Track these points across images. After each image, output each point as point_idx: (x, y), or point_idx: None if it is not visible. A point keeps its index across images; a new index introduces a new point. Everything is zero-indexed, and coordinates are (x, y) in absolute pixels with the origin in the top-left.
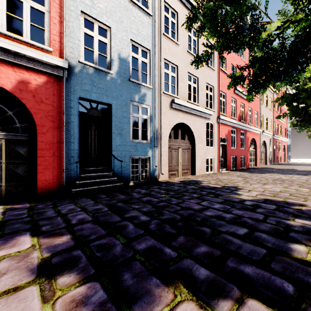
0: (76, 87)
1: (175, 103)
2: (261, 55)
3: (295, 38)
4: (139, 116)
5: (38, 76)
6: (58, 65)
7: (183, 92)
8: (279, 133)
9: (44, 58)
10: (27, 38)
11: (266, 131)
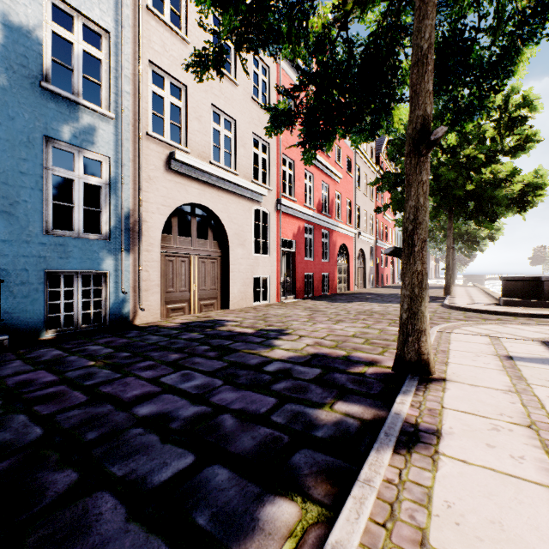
0: None
1: (179, 161)
2: (317, 70)
3: (369, 42)
4: (77, 177)
5: None
6: None
7: (201, 141)
8: (385, 238)
9: None
10: None
11: (365, 234)
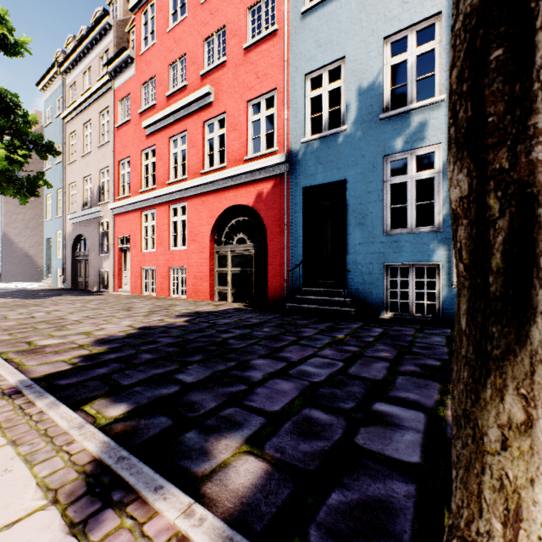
0: (299, 177)
1: None
2: None
3: None
4: (409, 178)
5: (268, 183)
6: (277, 163)
7: None
8: None
9: (266, 163)
10: (263, 150)
11: None
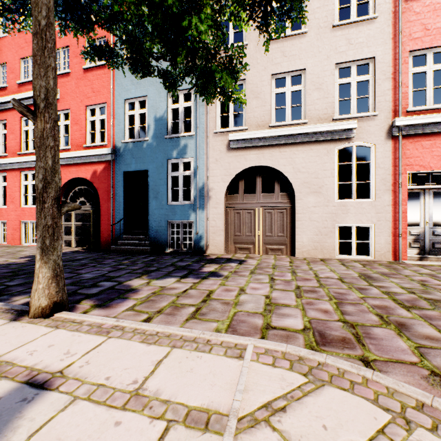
0: (121, 164)
1: (235, 140)
2: None
3: None
4: (180, 174)
5: (101, 165)
6: (105, 154)
7: (260, 114)
8: None
9: (99, 152)
10: (98, 142)
11: None
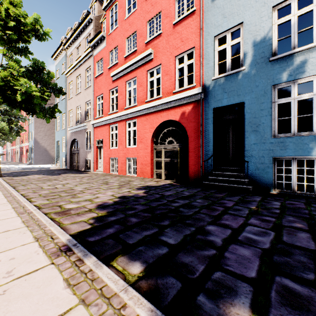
0: (210, 102)
1: None
2: None
3: None
4: (292, 99)
5: (189, 106)
6: (195, 93)
7: None
8: None
9: (188, 94)
10: (185, 86)
11: None
